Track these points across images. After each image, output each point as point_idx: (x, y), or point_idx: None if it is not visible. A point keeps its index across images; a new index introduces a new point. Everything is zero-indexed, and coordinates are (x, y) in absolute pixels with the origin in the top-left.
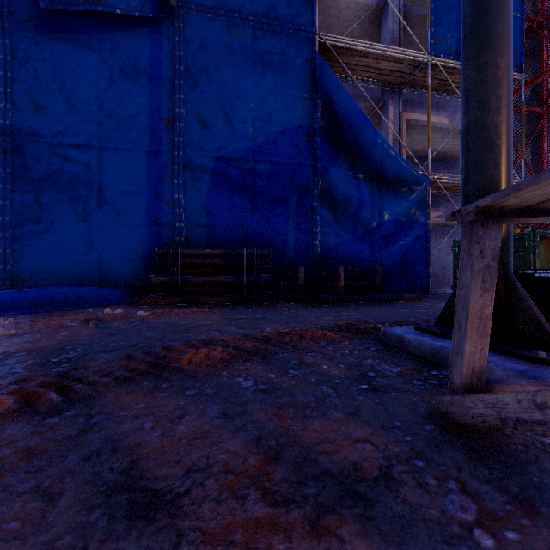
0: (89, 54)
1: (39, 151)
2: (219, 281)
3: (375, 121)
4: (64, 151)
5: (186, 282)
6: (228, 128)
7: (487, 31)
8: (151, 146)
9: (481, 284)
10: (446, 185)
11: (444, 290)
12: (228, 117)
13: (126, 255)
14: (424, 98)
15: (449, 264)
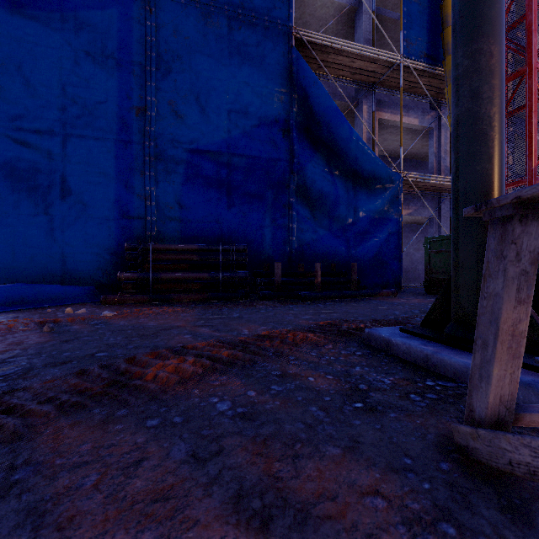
0: (51, 33)
1: None
2: (193, 278)
3: (349, 120)
4: (21, 137)
5: (157, 279)
6: (202, 119)
7: (480, 16)
8: (120, 135)
9: (516, 293)
10: (417, 183)
11: (414, 285)
12: (202, 108)
13: (93, 250)
14: (394, 100)
15: (417, 259)
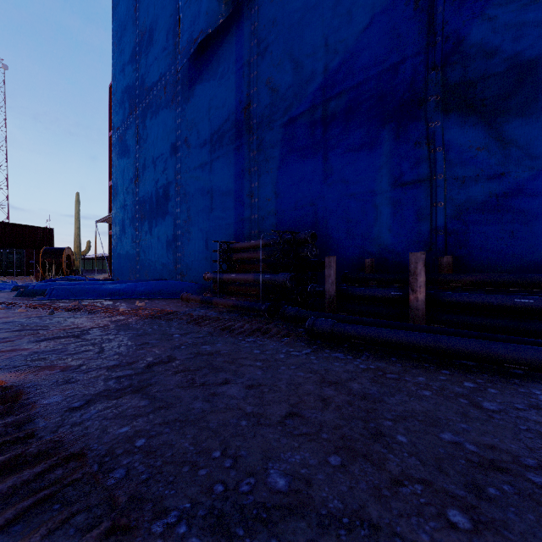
0: (207, 85)
1: (189, 179)
2: (242, 280)
3: None
4: (197, 174)
5: (222, 280)
6: (296, 76)
7: None
8: (237, 142)
9: None
10: None
11: None
12: (296, 61)
13: None
14: None
15: None
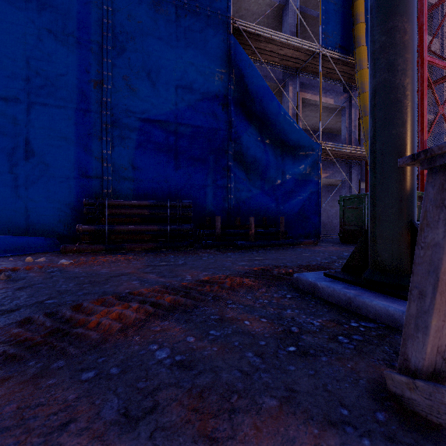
0: (16, 12)
1: None
2: (144, 229)
3: (277, 98)
4: None
5: (112, 230)
6: (153, 93)
7: None
8: (80, 104)
9: None
10: (332, 152)
11: (330, 236)
12: (153, 83)
13: (54, 205)
14: (314, 84)
15: (332, 215)
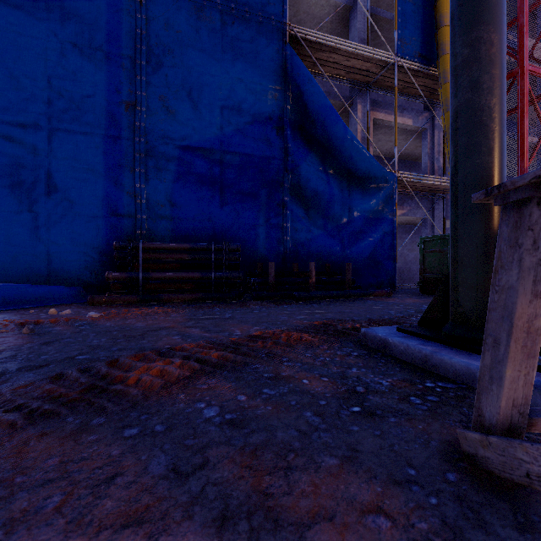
0: (36, 23)
1: None
2: (185, 277)
3: (343, 119)
4: (4, 131)
5: (147, 278)
6: (195, 115)
7: (480, 3)
8: (109, 130)
9: (532, 286)
10: (411, 183)
11: (408, 286)
12: (195, 104)
13: (80, 249)
14: (388, 100)
15: (411, 260)
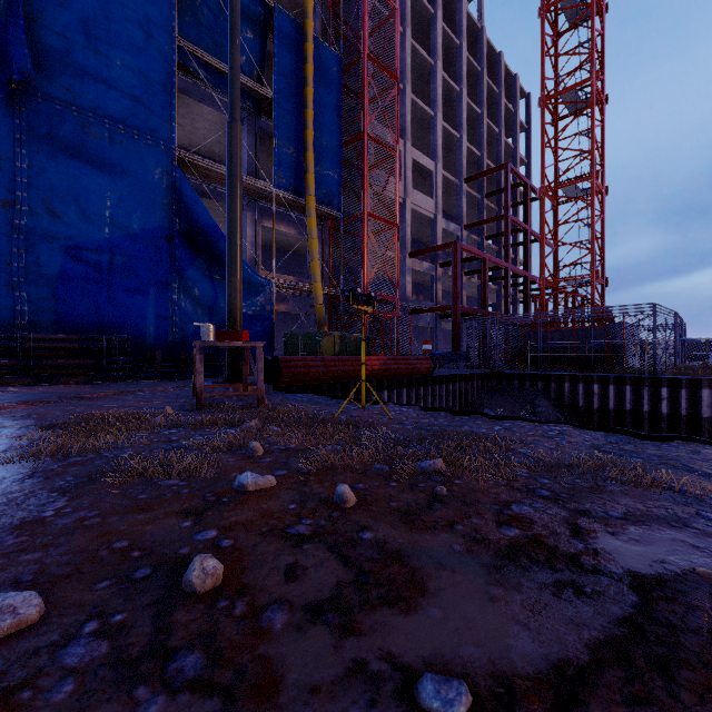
0: None
1: None
2: (77, 363)
3: None
4: None
5: (39, 365)
6: (81, 219)
7: (232, 269)
8: None
9: None
10: (291, 287)
11: None
12: (81, 209)
13: None
14: None
15: None
